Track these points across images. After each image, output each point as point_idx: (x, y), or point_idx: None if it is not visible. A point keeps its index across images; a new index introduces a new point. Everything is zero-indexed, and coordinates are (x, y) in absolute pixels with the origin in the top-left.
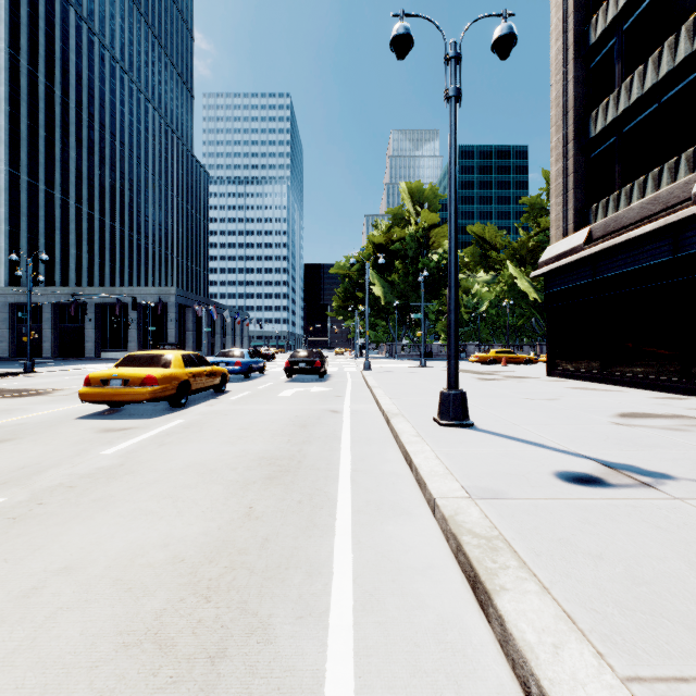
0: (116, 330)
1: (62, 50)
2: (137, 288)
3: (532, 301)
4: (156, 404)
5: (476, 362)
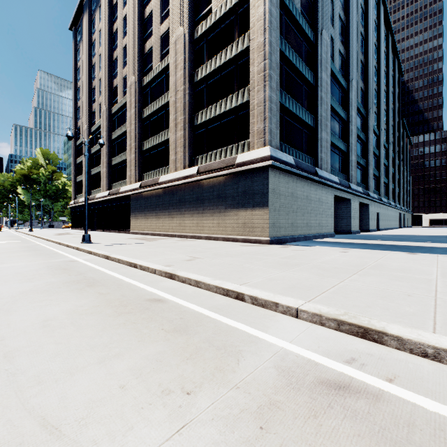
0: None
1: None
2: None
3: None
4: None
5: (64, 228)
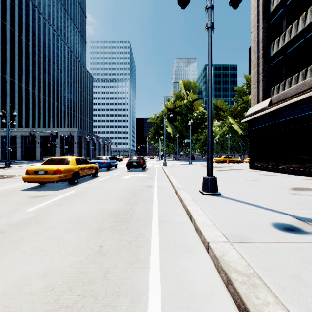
0: (50, 147)
1: (26, 20)
2: (60, 128)
3: (239, 134)
4: (62, 182)
5: (215, 162)
